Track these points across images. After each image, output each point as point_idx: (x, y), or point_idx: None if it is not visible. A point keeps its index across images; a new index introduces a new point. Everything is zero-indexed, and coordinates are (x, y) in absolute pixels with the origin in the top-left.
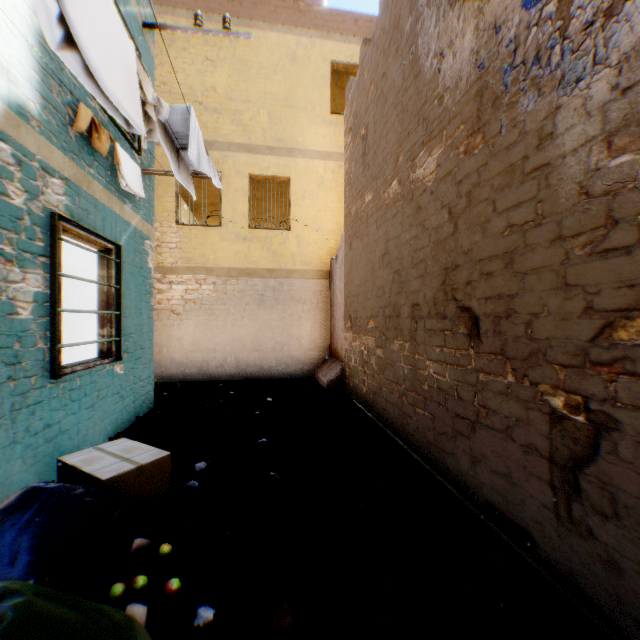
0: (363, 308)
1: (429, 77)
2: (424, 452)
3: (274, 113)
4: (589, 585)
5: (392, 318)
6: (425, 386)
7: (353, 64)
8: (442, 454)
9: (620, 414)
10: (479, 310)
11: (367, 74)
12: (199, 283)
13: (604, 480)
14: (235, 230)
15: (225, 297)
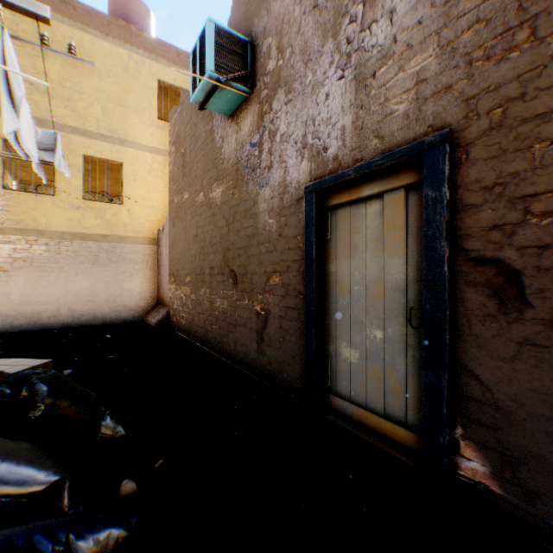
0: (183, 268)
1: (218, 145)
2: (216, 348)
3: (108, 108)
4: (265, 373)
5: (200, 275)
6: (216, 312)
7: (176, 86)
8: (224, 346)
9: (271, 308)
10: (237, 271)
11: (185, 114)
12: (31, 243)
13: (268, 333)
14: (70, 200)
15: (59, 256)
